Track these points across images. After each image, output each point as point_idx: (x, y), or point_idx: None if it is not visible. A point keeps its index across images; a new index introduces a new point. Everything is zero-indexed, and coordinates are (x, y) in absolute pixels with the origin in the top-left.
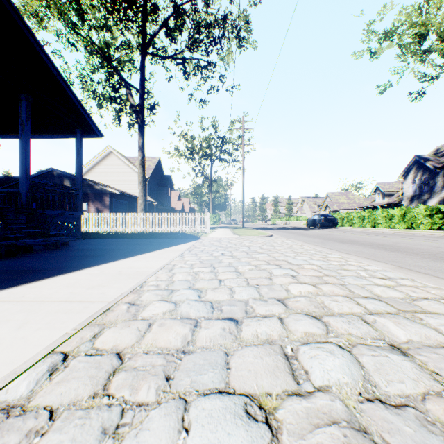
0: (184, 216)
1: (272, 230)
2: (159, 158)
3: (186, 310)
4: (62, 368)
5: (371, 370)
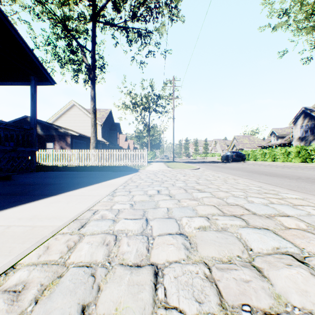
0: (127, 152)
1: (196, 163)
2: (111, 110)
3: None
4: None
5: None
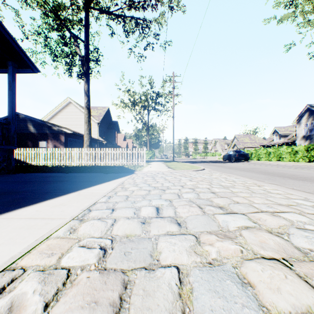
0: (123, 151)
1: (198, 163)
2: (108, 108)
3: None
4: None
5: None
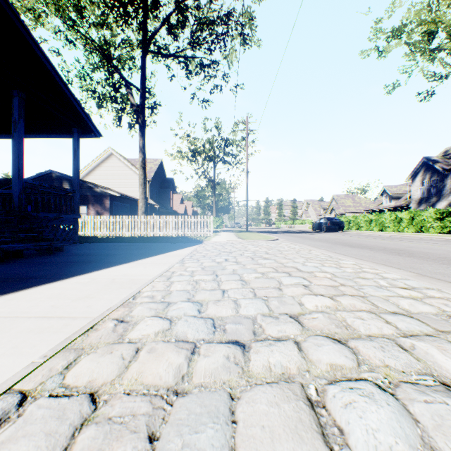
0: (187, 220)
1: (277, 234)
2: (161, 160)
3: (182, 330)
4: (12, 418)
5: (430, 427)
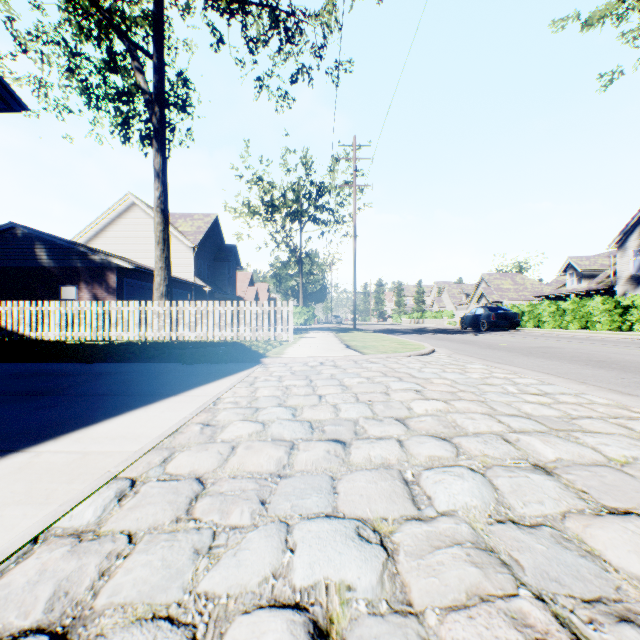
0: (242, 308)
1: (410, 335)
2: (217, 216)
3: None
4: None
5: None
